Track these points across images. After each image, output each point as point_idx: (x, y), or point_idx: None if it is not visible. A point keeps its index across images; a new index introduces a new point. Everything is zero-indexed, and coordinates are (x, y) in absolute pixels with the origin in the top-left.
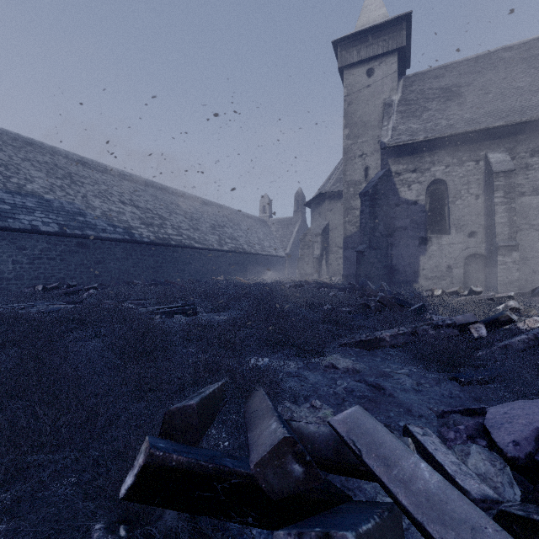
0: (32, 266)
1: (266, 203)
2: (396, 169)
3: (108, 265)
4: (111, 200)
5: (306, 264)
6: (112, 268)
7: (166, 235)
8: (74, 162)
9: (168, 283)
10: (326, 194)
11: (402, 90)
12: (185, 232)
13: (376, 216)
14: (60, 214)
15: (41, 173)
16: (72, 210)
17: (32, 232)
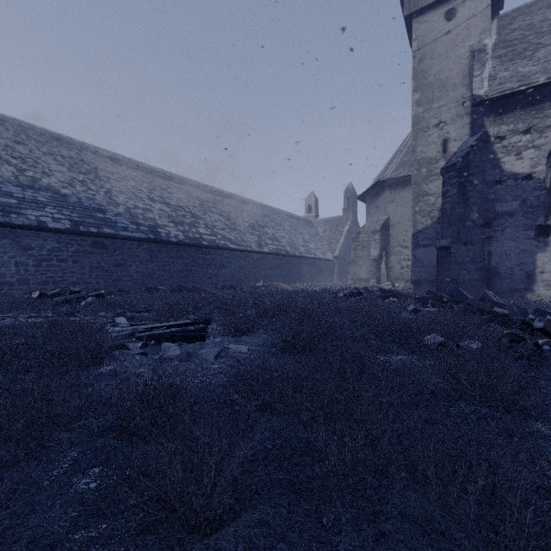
0: (39, 269)
1: (312, 202)
2: (496, 132)
3: (129, 268)
4: (138, 197)
5: (360, 268)
6: (134, 271)
7: (197, 234)
8: (103, 158)
9: (194, 289)
10: (385, 183)
11: (498, 31)
12: (220, 232)
13: (466, 199)
14: (75, 210)
15: (63, 168)
16: (91, 206)
17: (38, 229)
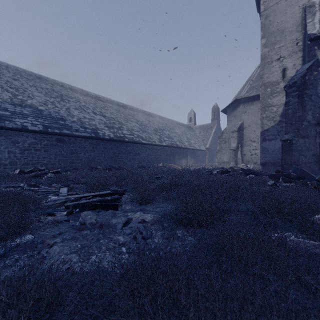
0: (23, 155)
1: (192, 115)
2: None
3: (79, 155)
4: (86, 112)
5: (223, 155)
6: (82, 157)
7: (122, 134)
8: (67, 89)
9: (119, 168)
10: (240, 100)
11: None
12: (136, 133)
13: (304, 106)
14: (46, 119)
15: (41, 94)
16: (56, 117)
17: (22, 131)
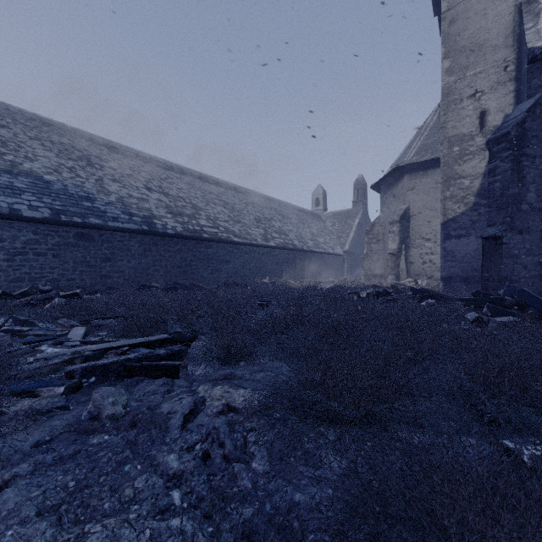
0: (12, 264)
1: (320, 195)
2: None
3: (119, 263)
4: (134, 186)
5: (375, 263)
6: (125, 267)
7: (198, 226)
8: (99, 145)
9: (191, 287)
10: (405, 168)
11: None
12: (223, 224)
13: (522, 176)
14: (58, 197)
15: (50, 153)
16: (78, 194)
17: (10, 218)
